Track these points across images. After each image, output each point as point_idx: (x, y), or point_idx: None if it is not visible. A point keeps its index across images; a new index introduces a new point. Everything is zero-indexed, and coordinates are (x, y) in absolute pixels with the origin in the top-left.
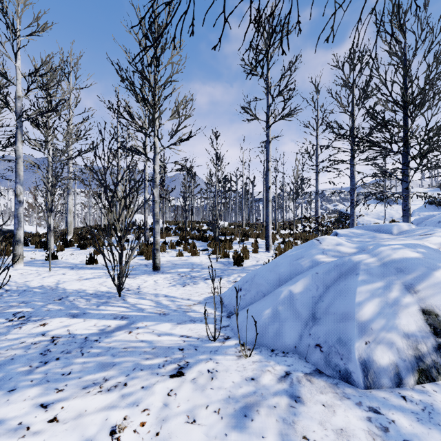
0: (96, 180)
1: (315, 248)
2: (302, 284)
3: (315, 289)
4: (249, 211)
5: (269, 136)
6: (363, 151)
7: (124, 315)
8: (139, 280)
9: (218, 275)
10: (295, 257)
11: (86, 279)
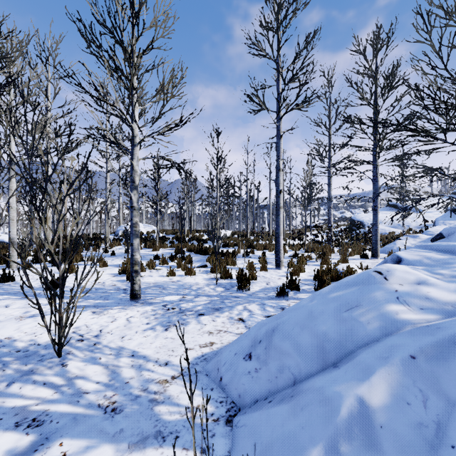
0: (16, 172)
1: (380, 288)
2: (386, 385)
3: (421, 401)
4: (253, 219)
5: (280, 130)
6: (405, 144)
7: (40, 413)
8: (106, 318)
9: (217, 307)
10: (345, 303)
11: (31, 316)
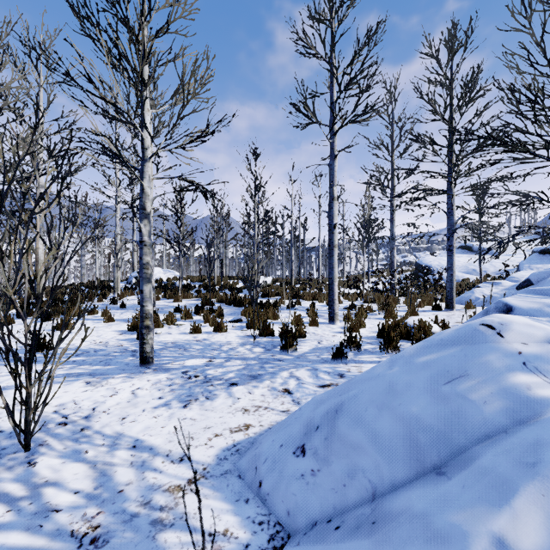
0: None
1: (495, 349)
2: (541, 515)
3: None
4: (299, 263)
5: (335, 148)
6: (495, 163)
7: None
8: (103, 391)
9: (255, 373)
10: (443, 372)
11: None
